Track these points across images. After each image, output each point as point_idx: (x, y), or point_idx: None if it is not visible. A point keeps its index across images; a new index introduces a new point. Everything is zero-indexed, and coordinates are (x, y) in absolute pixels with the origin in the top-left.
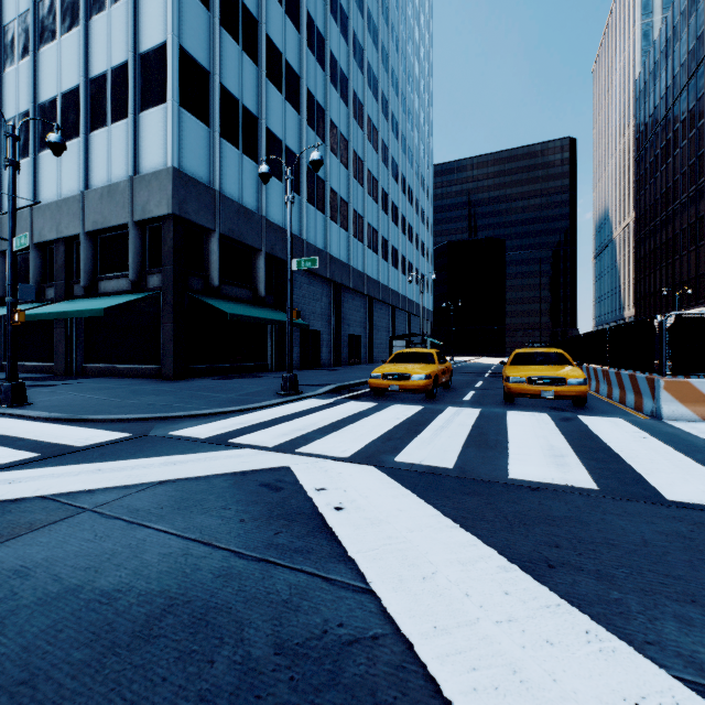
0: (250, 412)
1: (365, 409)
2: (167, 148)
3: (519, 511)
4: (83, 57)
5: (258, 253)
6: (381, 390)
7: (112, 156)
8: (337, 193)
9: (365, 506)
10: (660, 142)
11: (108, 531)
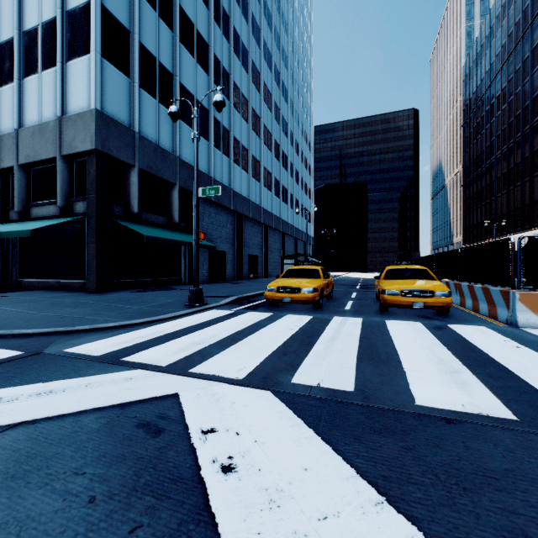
0: (155, 324)
1: (261, 319)
2: (91, 92)
3: (448, 462)
4: (17, 13)
5: (173, 187)
6: (275, 301)
7: (43, 99)
8: (239, 141)
9: (260, 461)
10: (481, 113)
11: None
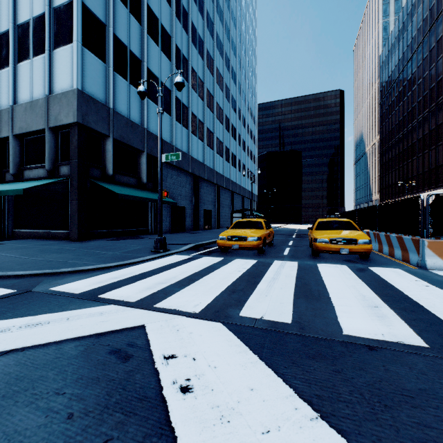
0: (126, 267)
1: (214, 263)
2: (73, 75)
3: (371, 383)
4: (12, 9)
5: (141, 153)
6: (226, 248)
7: (34, 81)
8: (196, 116)
9: (213, 383)
10: (395, 93)
11: None
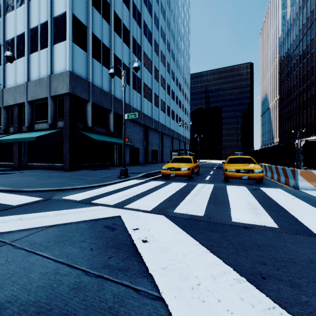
0: (104, 186)
1: (159, 184)
2: (66, 61)
3: (240, 241)
4: (26, 19)
5: (110, 112)
6: (167, 175)
7: (40, 65)
8: (147, 85)
9: (159, 239)
10: (290, 64)
11: (14, 257)
